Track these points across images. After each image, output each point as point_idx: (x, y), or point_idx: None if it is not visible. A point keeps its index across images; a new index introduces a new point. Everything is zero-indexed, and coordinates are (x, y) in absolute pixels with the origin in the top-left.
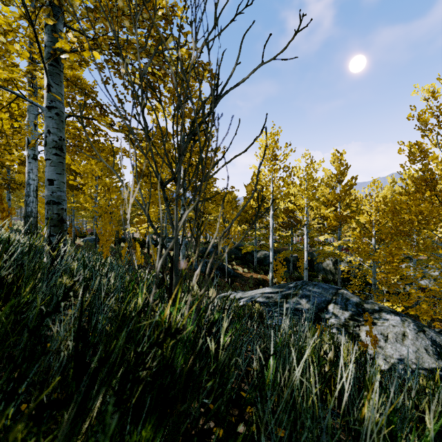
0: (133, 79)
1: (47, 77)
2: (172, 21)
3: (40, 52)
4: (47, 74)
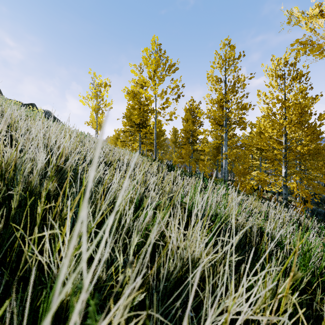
0: (313, 172)
1: (285, 170)
2: (317, 137)
3: (286, 167)
4: (286, 170)
